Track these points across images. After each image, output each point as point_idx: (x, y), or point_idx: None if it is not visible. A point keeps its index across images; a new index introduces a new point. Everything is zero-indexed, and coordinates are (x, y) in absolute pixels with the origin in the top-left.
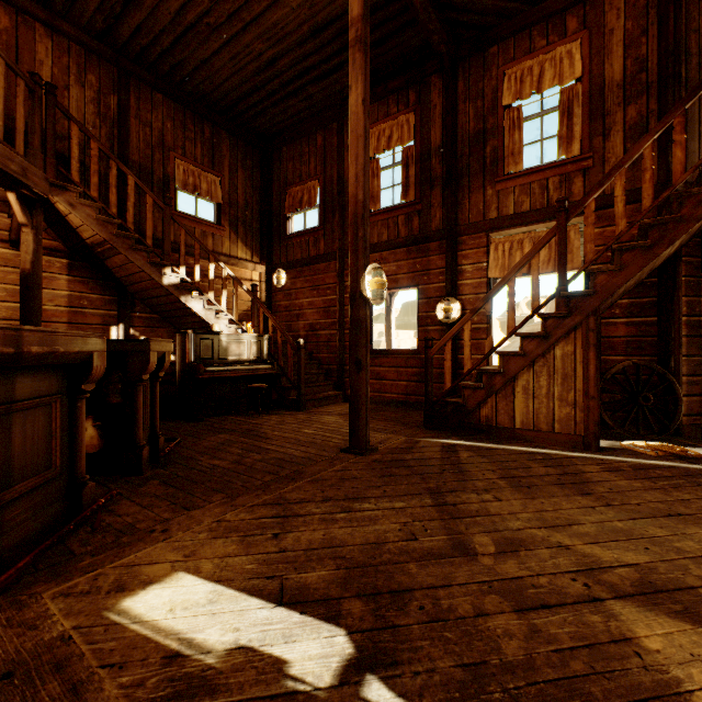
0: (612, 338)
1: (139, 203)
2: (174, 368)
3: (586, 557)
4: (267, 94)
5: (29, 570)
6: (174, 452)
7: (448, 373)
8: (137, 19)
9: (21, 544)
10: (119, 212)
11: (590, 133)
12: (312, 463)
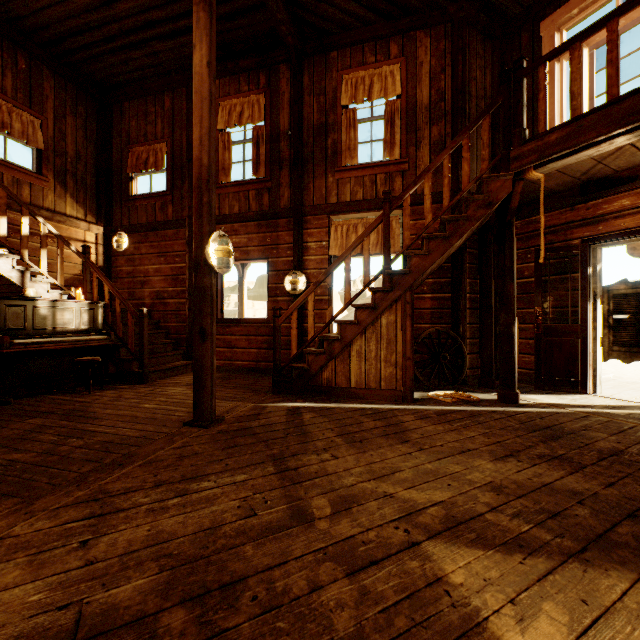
0: (422, 309)
1: None
2: None
3: (406, 503)
4: (103, 38)
5: None
6: None
7: (294, 340)
8: None
9: None
10: None
11: (407, 142)
12: (147, 442)
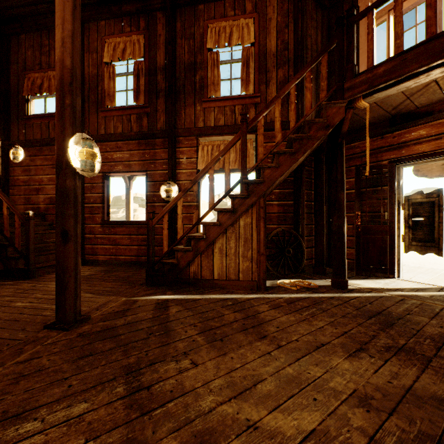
0: (271, 213)
1: None
2: None
3: (273, 439)
4: None
5: None
6: None
7: (165, 239)
8: None
9: None
10: None
11: (259, 81)
12: None
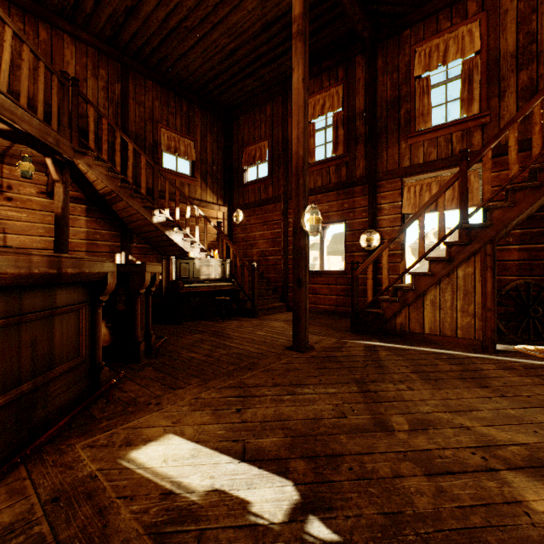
0: (506, 261)
1: (136, 162)
2: (161, 284)
3: (483, 436)
4: (228, 77)
5: (65, 428)
6: (162, 347)
7: (369, 289)
8: (135, 26)
9: (60, 409)
10: (121, 169)
11: (488, 95)
12: (264, 357)
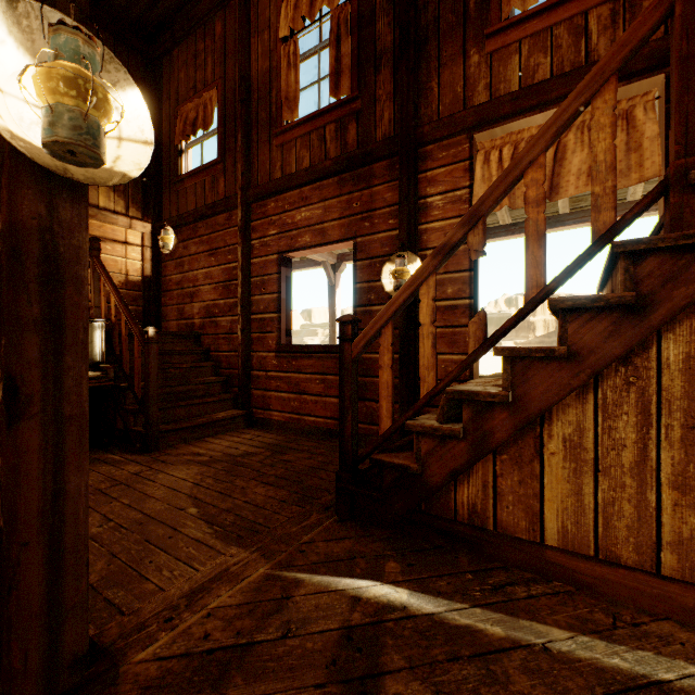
0: None
1: None
2: None
3: None
4: None
5: None
6: None
7: (385, 397)
8: None
9: None
10: None
11: None
12: None
